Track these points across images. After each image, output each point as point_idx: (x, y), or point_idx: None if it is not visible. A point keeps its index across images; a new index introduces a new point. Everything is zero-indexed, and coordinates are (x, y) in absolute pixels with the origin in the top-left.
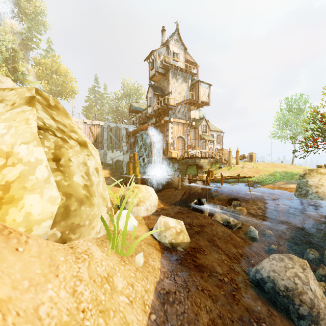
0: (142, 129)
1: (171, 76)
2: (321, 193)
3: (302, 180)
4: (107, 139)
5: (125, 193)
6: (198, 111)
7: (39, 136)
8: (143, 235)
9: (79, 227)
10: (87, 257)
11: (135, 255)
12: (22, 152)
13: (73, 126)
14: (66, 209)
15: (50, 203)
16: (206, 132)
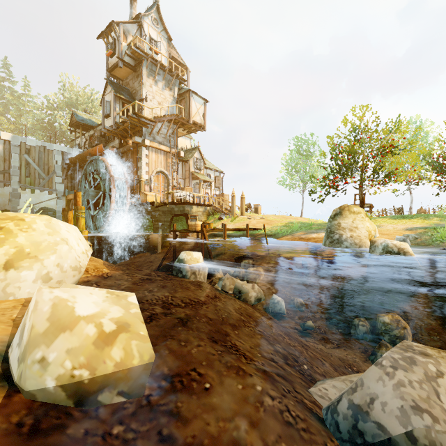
0: (93, 154)
1: (146, 73)
2: (357, 238)
3: (333, 223)
4: (19, 168)
5: None
6: (190, 140)
7: None
8: None
9: None
10: None
11: None
12: None
13: None
14: None
15: None
16: (200, 169)
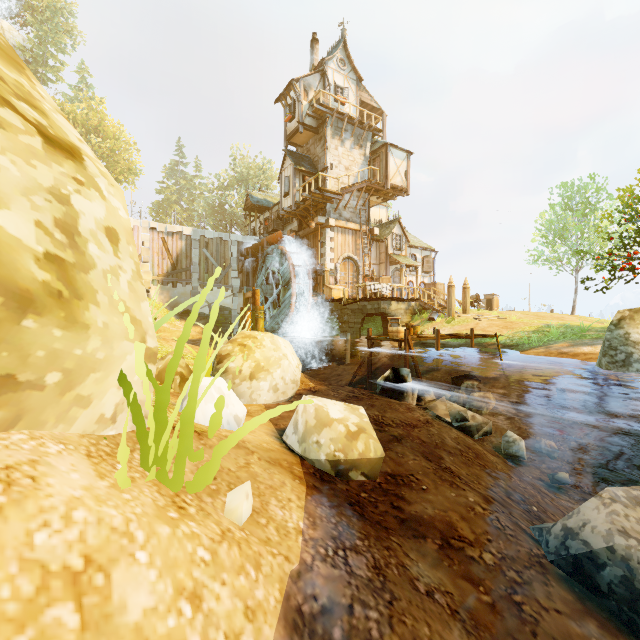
0: (271, 242)
1: (330, 134)
2: None
3: (617, 332)
4: (199, 264)
5: (221, 349)
6: (386, 208)
7: None
8: (247, 424)
9: (9, 387)
10: None
11: (226, 492)
12: None
13: (34, 96)
14: None
15: None
16: (401, 249)
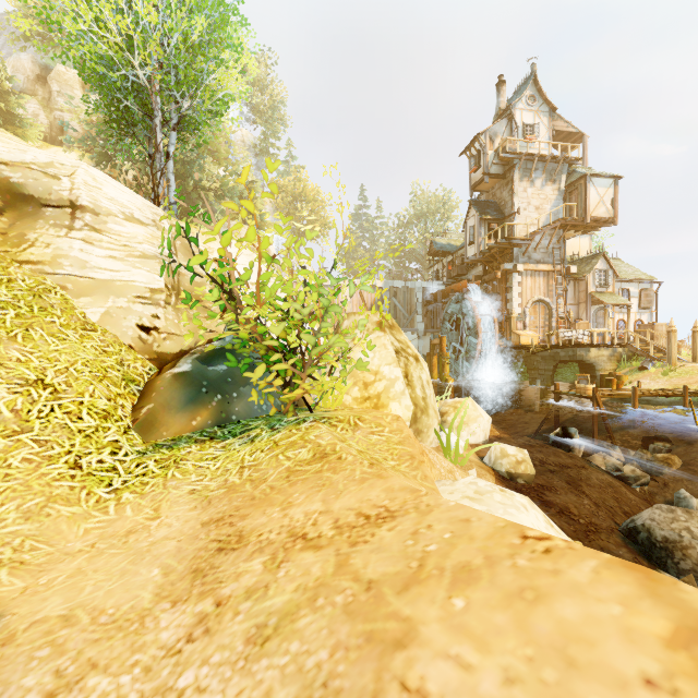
0: (455, 290)
1: (518, 177)
2: None
3: None
4: (388, 312)
5: (442, 409)
6: (588, 236)
7: (397, 360)
8: (477, 448)
9: (421, 432)
10: (434, 453)
11: (467, 470)
12: (385, 371)
13: (406, 341)
14: (415, 416)
15: (406, 410)
16: (606, 285)
